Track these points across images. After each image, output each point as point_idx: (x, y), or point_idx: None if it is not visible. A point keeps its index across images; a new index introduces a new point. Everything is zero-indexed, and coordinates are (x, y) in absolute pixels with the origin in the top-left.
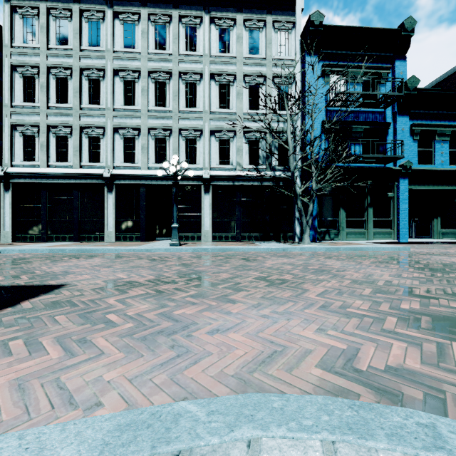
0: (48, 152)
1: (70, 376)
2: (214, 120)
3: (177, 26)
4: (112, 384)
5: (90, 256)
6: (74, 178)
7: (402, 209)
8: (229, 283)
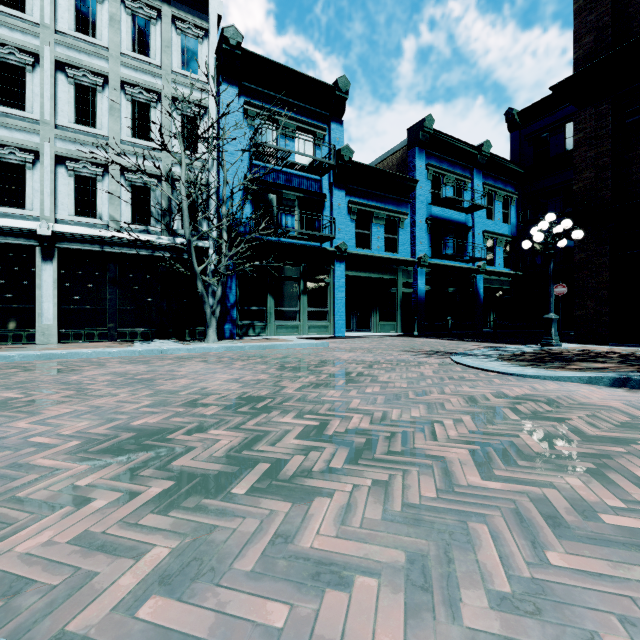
0: None
1: None
2: (65, 140)
3: None
4: None
5: None
6: None
7: (338, 298)
8: None
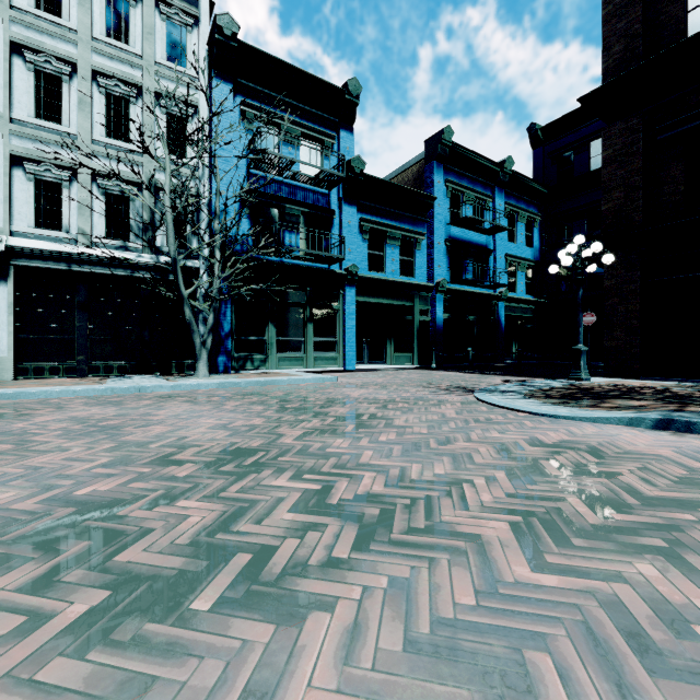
0: None
1: None
2: (22, 136)
3: None
4: None
5: None
6: None
7: (348, 327)
8: None
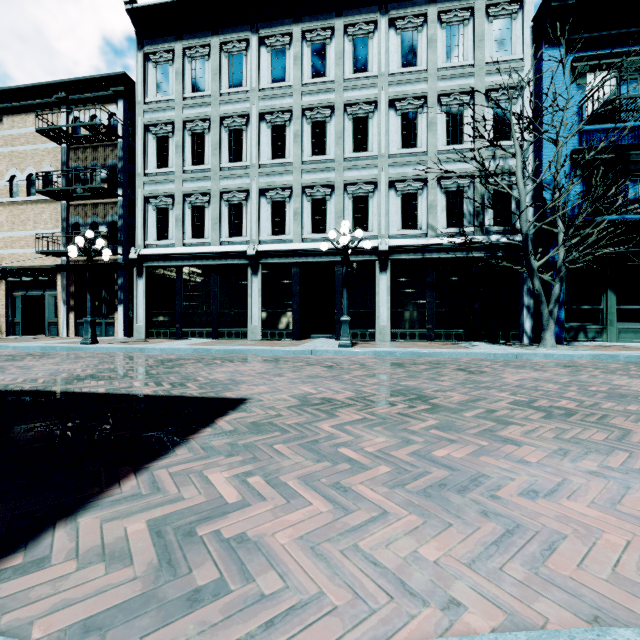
0: (183, 227)
1: (369, 544)
2: (394, 166)
3: (342, 40)
4: (444, 568)
5: (243, 358)
6: (212, 258)
7: None
8: (476, 409)
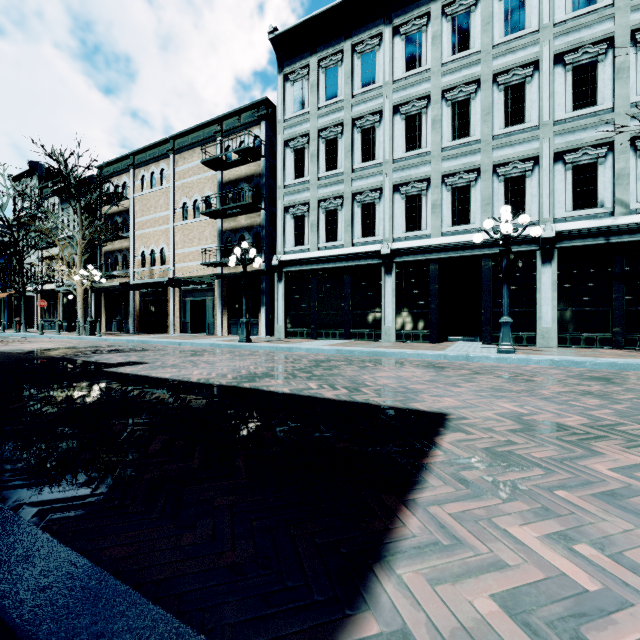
0: (318, 232)
1: None
2: (562, 133)
3: (490, 2)
4: None
5: (392, 362)
6: (345, 260)
7: None
8: None
